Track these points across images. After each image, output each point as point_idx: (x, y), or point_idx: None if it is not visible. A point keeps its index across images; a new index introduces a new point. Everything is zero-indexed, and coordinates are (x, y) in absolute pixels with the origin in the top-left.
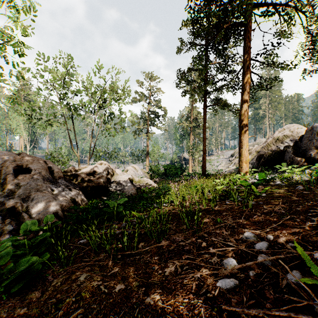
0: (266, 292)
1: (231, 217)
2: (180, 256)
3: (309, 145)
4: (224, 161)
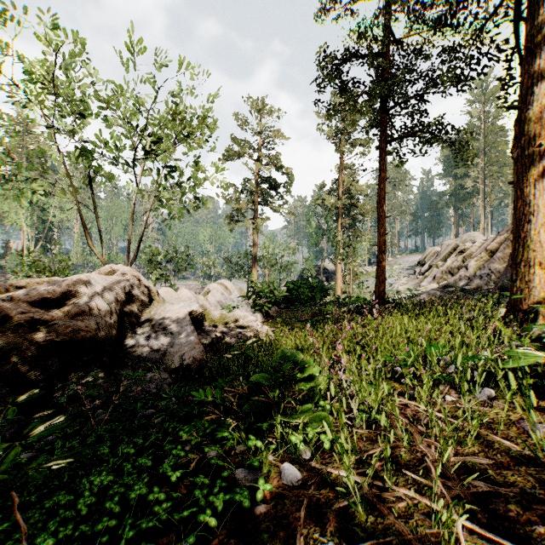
0: None
1: None
2: None
3: None
4: (402, 275)
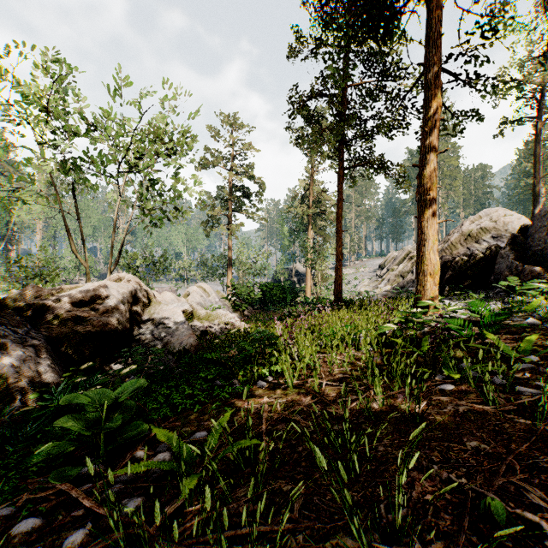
0: None
1: (525, 479)
2: None
3: None
4: (366, 277)
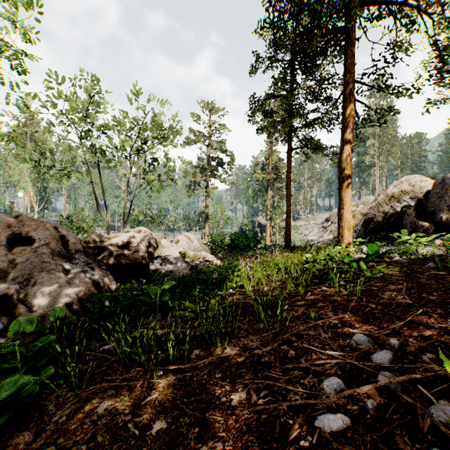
0: (397, 440)
1: (331, 311)
2: (255, 373)
3: (439, 205)
4: (316, 228)
